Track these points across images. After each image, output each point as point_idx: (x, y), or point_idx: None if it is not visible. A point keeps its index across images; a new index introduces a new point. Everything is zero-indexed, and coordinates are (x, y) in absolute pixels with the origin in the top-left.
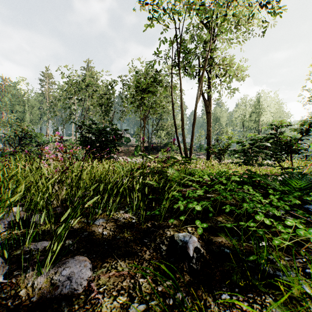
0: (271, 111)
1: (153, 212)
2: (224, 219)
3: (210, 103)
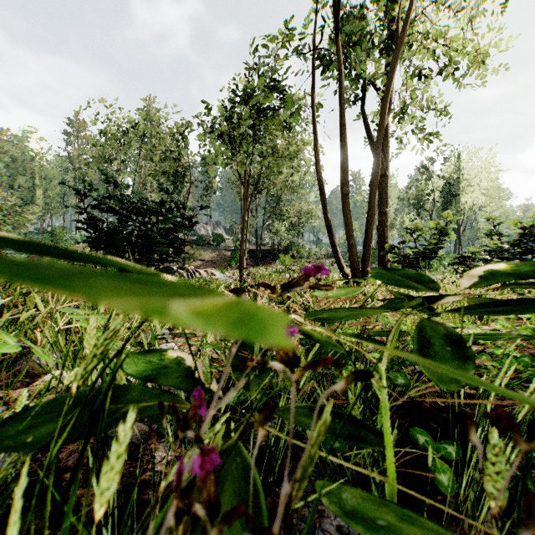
0: (482, 185)
1: None
2: None
3: (386, 154)
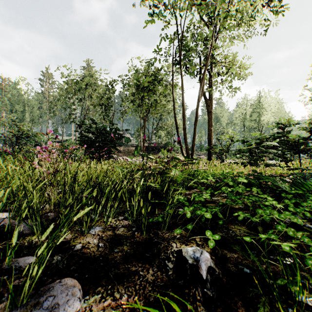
0: (272, 111)
1: (156, 219)
2: (237, 227)
3: (212, 102)
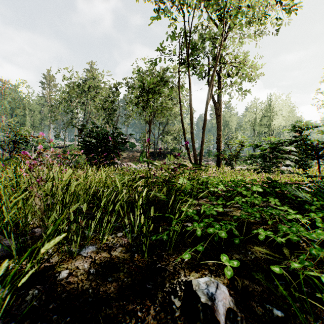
0: (283, 115)
1: (160, 236)
2: (257, 248)
3: (221, 105)
